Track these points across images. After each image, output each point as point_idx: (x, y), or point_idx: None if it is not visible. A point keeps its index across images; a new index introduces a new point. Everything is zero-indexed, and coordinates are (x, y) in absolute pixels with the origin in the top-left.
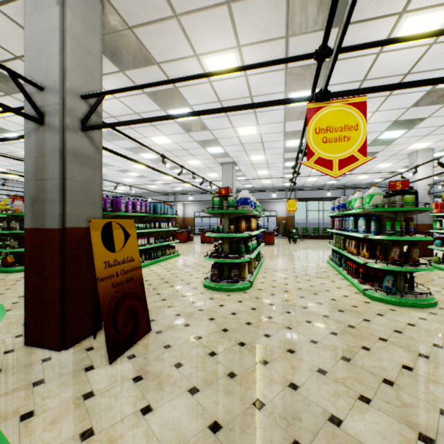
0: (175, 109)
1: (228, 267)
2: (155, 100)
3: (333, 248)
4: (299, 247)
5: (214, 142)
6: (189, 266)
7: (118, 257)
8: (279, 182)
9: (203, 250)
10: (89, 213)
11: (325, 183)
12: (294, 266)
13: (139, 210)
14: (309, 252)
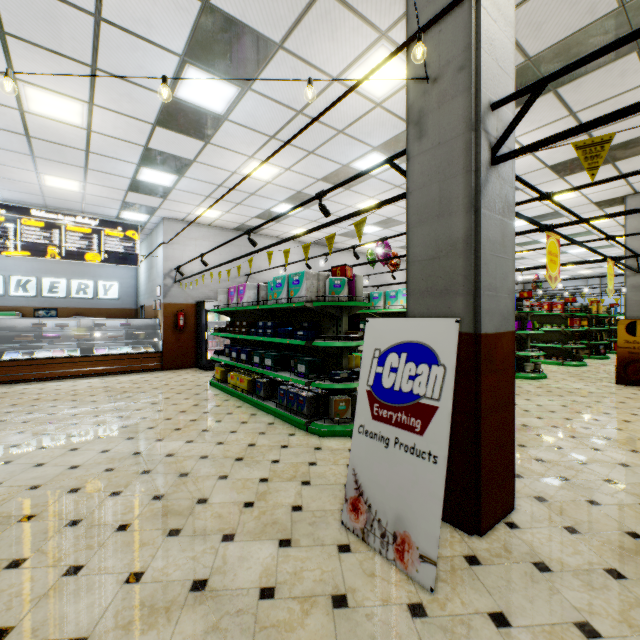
0: None
1: None
2: None
3: None
4: None
5: None
6: None
7: (637, 340)
8: None
9: None
10: None
11: None
12: None
13: None
14: None
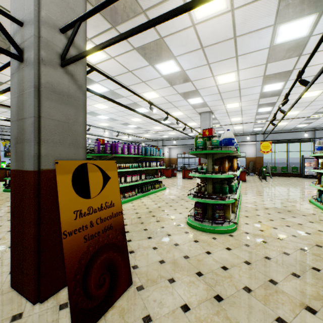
0: (161, 62)
1: (212, 207)
2: (143, 55)
3: (321, 189)
4: (271, 184)
5: (195, 93)
6: (173, 199)
7: (94, 204)
8: (250, 127)
9: (185, 185)
10: (69, 154)
11: (294, 127)
12: (275, 204)
13: (132, 152)
14: (284, 190)
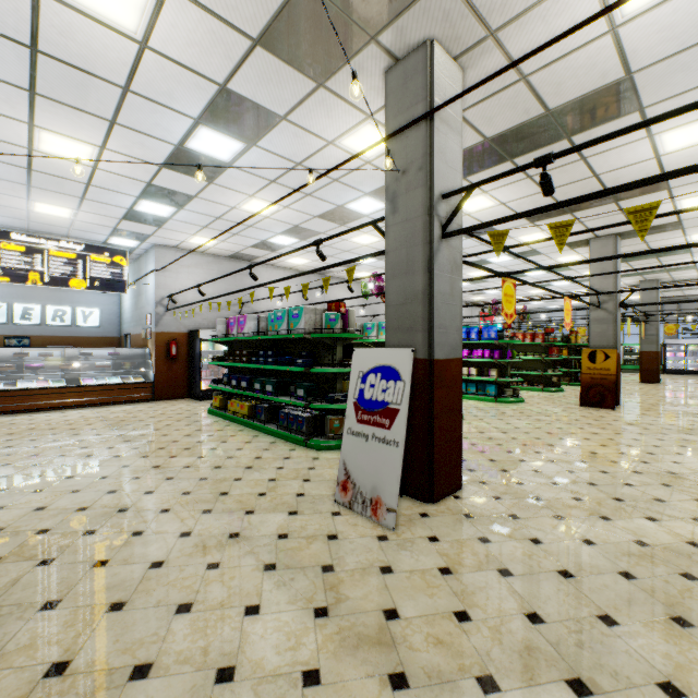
0: None
1: None
2: None
3: None
4: None
5: None
6: None
7: (597, 367)
8: None
9: None
10: (603, 346)
11: None
12: None
13: None
14: None
